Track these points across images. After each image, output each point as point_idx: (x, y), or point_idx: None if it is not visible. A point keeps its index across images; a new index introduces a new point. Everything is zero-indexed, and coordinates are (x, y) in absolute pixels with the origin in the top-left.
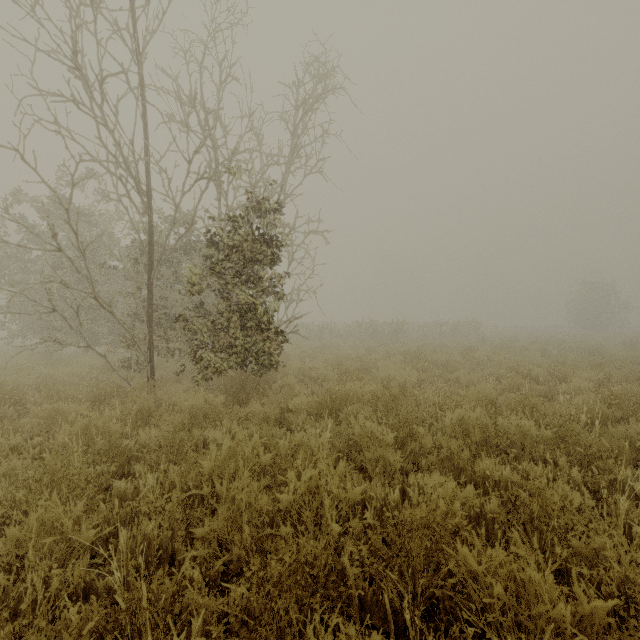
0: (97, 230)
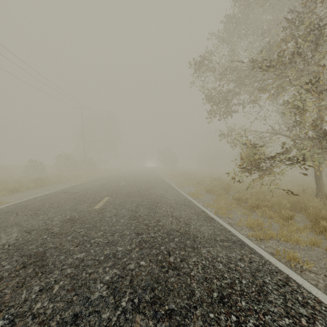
0: None
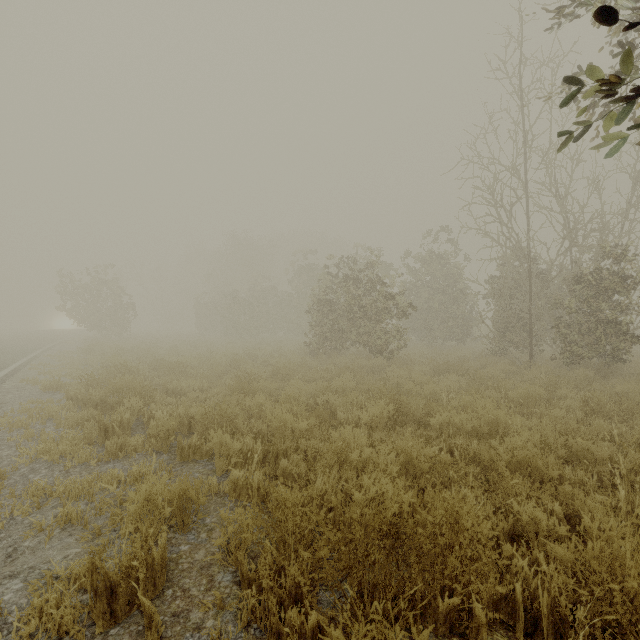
0: (450, 266)
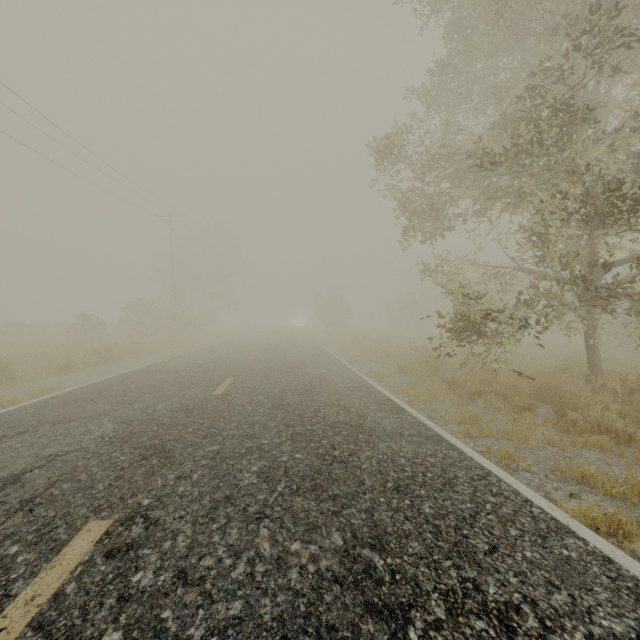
0: None
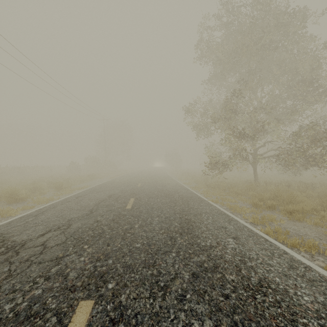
0: None
